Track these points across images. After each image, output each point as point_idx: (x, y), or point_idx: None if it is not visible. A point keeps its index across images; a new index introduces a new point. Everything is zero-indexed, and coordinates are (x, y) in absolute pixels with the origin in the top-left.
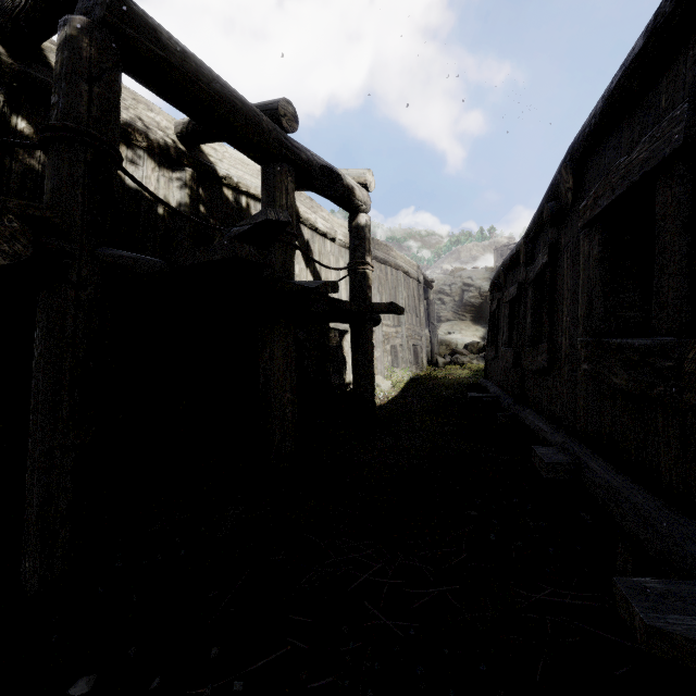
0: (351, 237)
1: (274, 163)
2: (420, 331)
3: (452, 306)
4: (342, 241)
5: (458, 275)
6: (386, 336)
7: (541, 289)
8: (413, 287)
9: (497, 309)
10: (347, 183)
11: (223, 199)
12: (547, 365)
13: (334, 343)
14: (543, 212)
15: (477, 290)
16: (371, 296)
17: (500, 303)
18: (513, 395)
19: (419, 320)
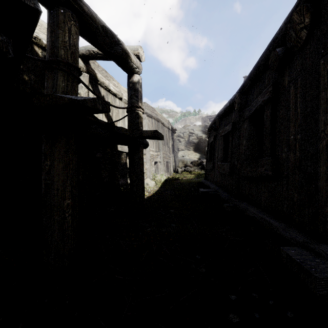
0: (129, 89)
1: (58, 6)
2: (169, 154)
3: (184, 143)
4: (126, 101)
5: (187, 128)
6: (152, 157)
7: (253, 123)
8: (166, 131)
9: (213, 141)
10: (125, 48)
11: (33, 53)
12: (272, 174)
13: (124, 160)
14: (261, 66)
15: (196, 136)
16: (142, 128)
17: (215, 138)
18: (228, 190)
19: (169, 149)
